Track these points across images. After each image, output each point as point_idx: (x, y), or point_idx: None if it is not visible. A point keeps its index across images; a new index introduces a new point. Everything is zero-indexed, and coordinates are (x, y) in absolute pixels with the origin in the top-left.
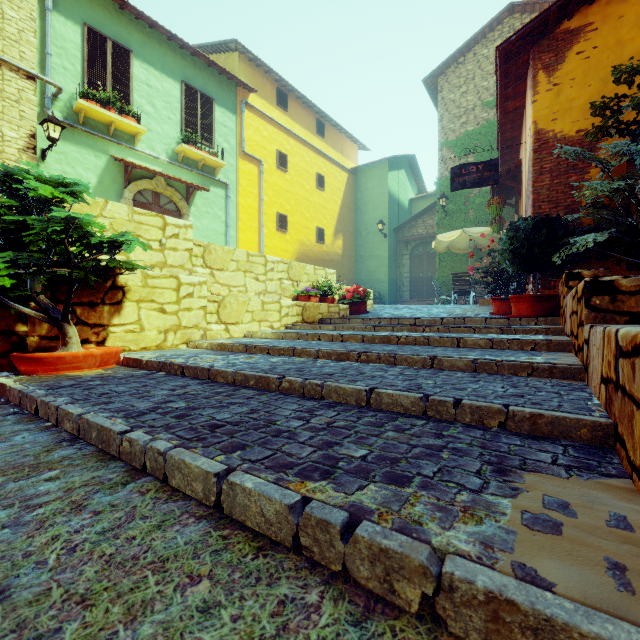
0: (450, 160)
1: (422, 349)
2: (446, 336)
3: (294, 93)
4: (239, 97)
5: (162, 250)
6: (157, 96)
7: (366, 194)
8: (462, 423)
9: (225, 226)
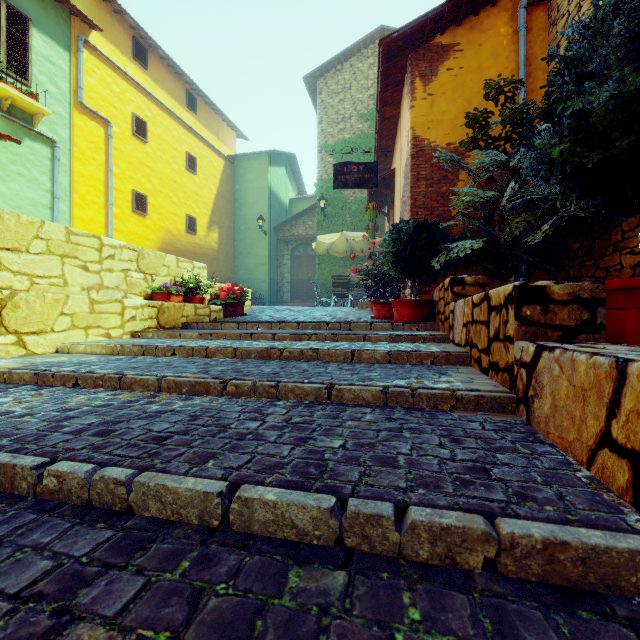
0: (329, 164)
1: (312, 369)
2: (338, 348)
3: (157, 51)
4: (74, 30)
5: None
6: None
7: (245, 186)
8: (415, 563)
9: (51, 196)
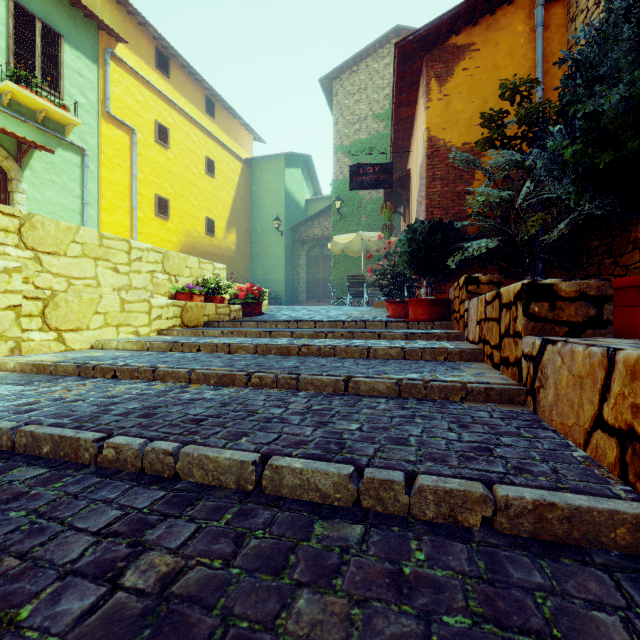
0: (345, 164)
1: (330, 363)
2: (354, 345)
3: (178, 59)
4: (102, 43)
5: None
6: None
7: (262, 188)
8: (422, 521)
9: (81, 202)
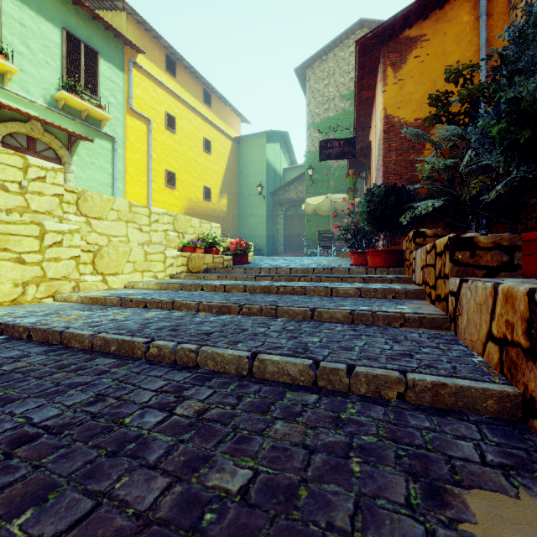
0: (316, 138)
1: (301, 299)
2: (320, 286)
3: (182, 62)
4: (127, 55)
5: (23, 193)
6: (32, 37)
7: (248, 161)
8: (357, 395)
9: (112, 178)
